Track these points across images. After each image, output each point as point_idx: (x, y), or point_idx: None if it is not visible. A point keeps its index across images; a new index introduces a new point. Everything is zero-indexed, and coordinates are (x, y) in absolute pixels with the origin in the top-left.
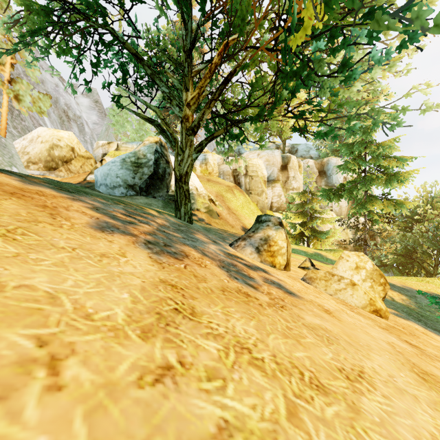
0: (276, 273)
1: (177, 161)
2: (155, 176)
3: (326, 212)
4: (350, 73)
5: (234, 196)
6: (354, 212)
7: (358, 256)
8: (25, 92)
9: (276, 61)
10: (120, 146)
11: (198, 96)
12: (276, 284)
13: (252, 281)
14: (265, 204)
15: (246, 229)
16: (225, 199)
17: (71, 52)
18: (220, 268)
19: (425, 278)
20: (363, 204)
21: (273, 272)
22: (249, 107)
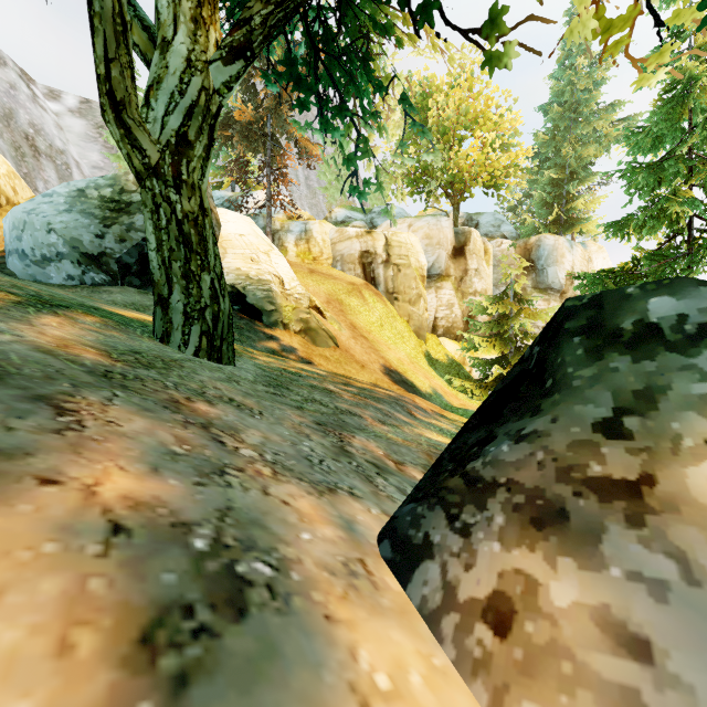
0: None
1: (124, 69)
2: None
3: None
4: None
5: (363, 304)
6: None
7: None
8: None
9: None
10: None
11: None
12: None
13: None
14: (424, 321)
15: (392, 372)
16: (346, 307)
17: None
18: None
19: None
20: None
21: None
22: None
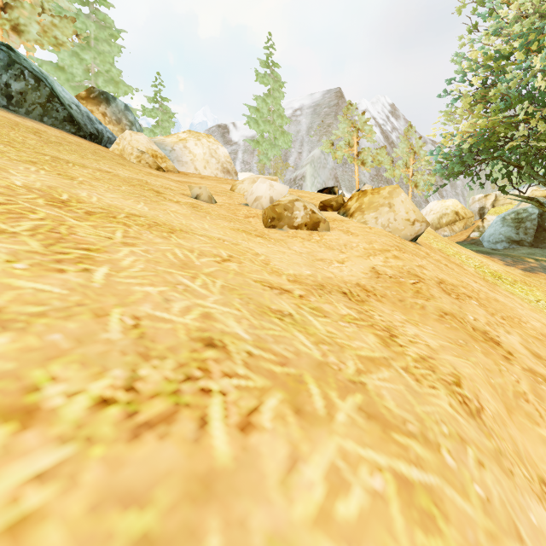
0: None
1: None
2: (539, 228)
3: None
4: None
5: None
6: None
7: None
8: (419, 179)
9: None
10: (498, 196)
11: None
12: None
13: None
14: None
15: None
16: None
17: (471, 171)
18: None
19: None
20: None
21: None
22: None
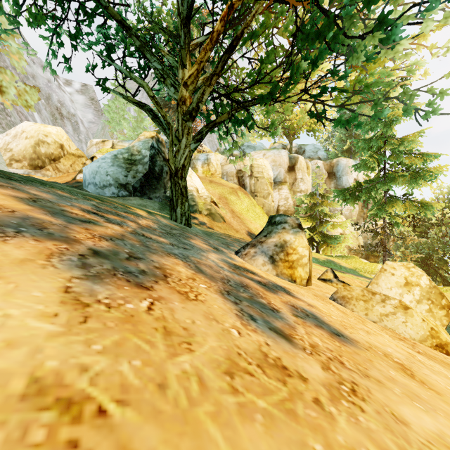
0: (300, 293)
1: (171, 151)
2: (151, 174)
3: (337, 215)
4: (392, 29)
5: (238, 199)
6: (372, 214)
7: (407, 268)
8: (9, 83)
9: (296, 15)
10: (116, 144)
11: (197, 73)
12: (310, 316)
13: (278, 319)
14: (271, 207)
15: (252, 234)
16: (229, 201)
17: (46, 23)
18: (223, 297)
19: (449, 288)
20: (383, 206)
21: (297, 291)
22: (258, 86)
